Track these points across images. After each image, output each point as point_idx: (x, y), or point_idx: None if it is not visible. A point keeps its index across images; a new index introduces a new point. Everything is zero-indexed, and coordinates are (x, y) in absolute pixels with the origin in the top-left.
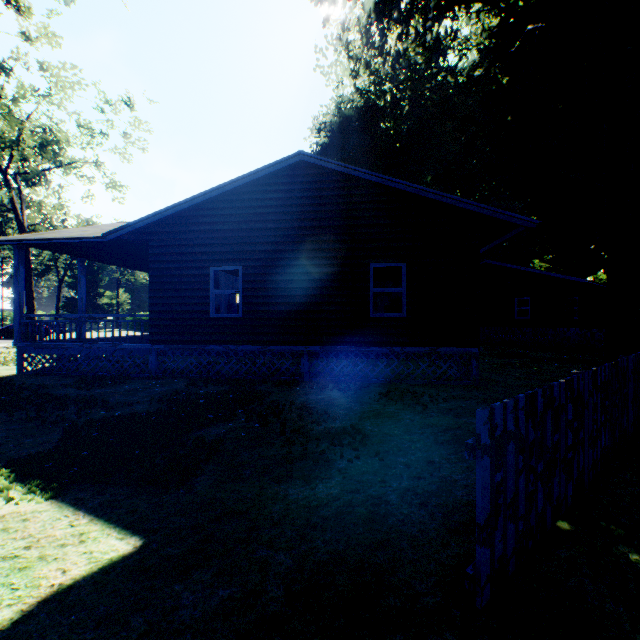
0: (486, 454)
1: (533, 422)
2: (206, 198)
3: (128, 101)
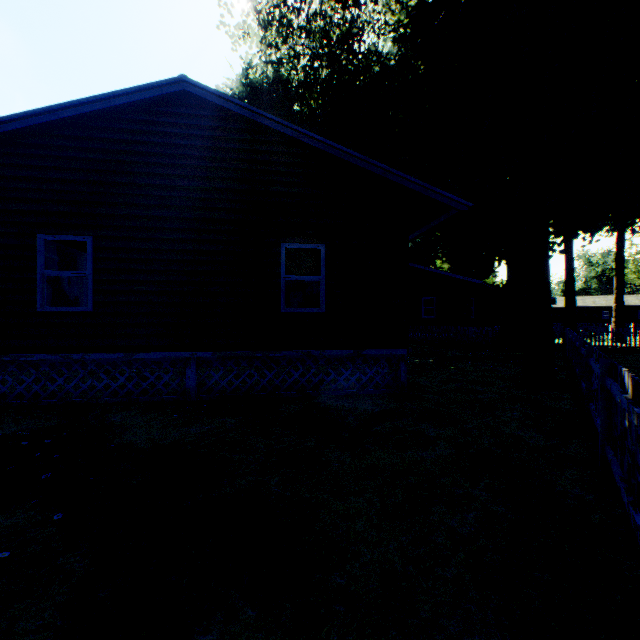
0: None
1: None
2: (25, 124)
3: None
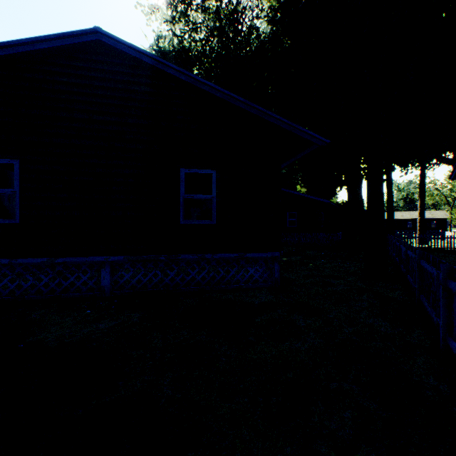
0: None
1: None
2: None
3: None
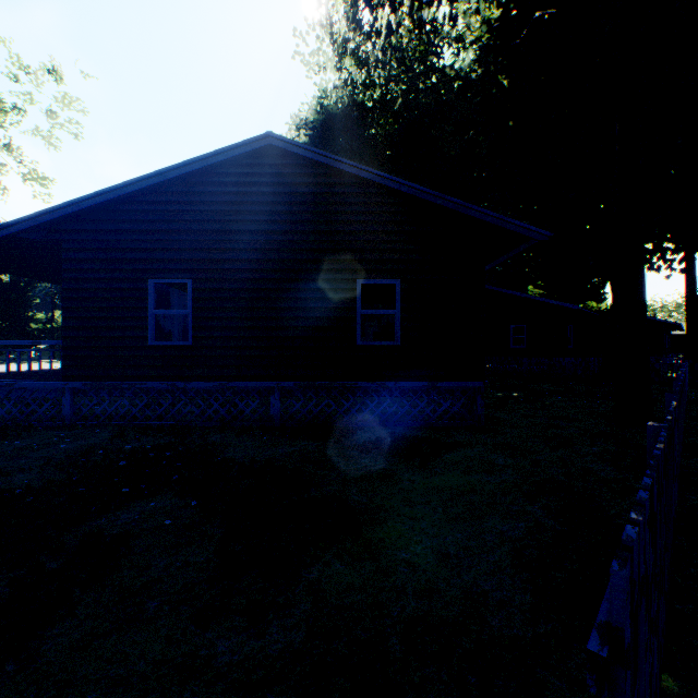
0: (628, 667)
1: (652, 536)
2: (141, 186)
3: (53, 70)
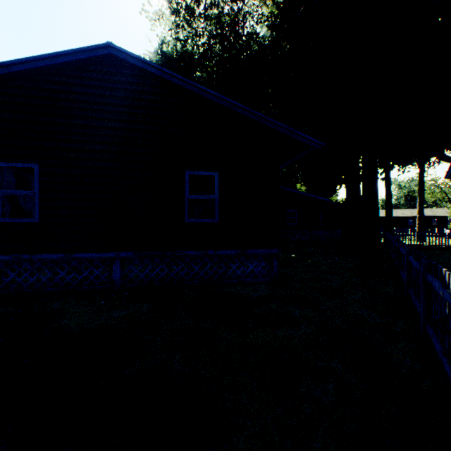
0: None
1: None
2: None
3: None
